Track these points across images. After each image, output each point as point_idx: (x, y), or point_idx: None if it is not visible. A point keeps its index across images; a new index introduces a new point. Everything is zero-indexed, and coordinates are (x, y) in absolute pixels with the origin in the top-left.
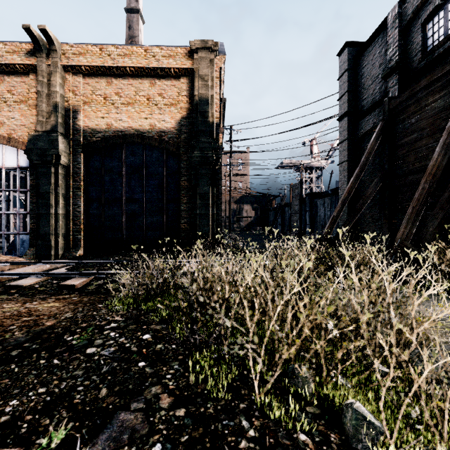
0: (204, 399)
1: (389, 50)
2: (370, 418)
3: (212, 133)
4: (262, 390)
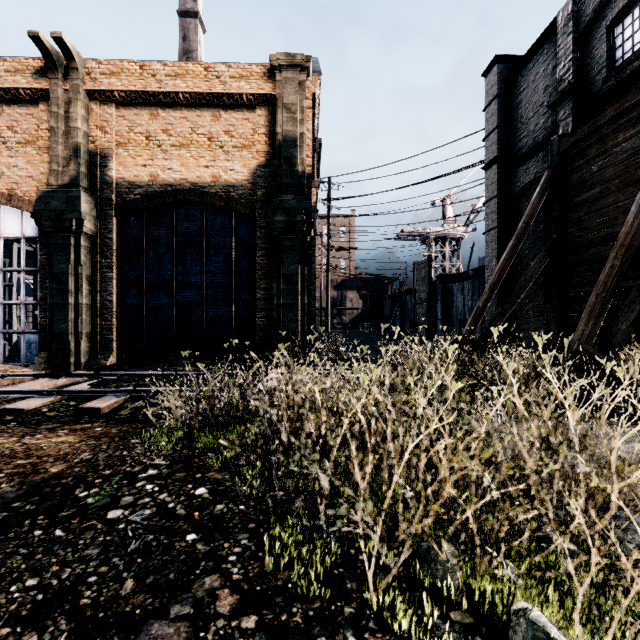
0: (287, 598)
1: (558, 66)
2: (556, 635)
3: (302, 187)
4: (380, 584)
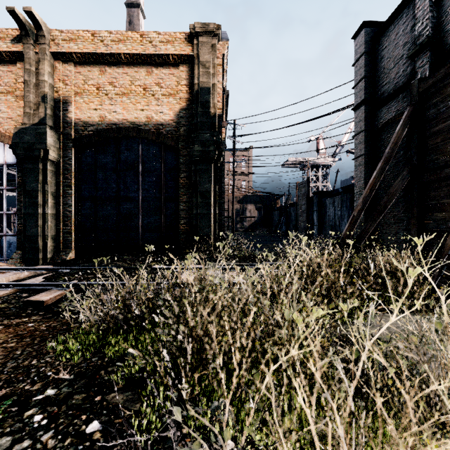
0: None
1: (417, 24)
2: None
3: (214, 125)
4: None
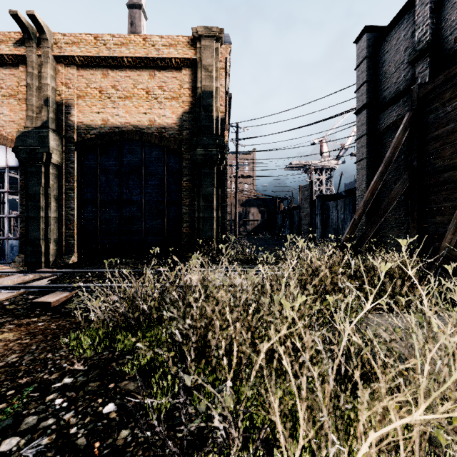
0: None
1: (417, 30)
2: None
3: (217, 128)
4: None
